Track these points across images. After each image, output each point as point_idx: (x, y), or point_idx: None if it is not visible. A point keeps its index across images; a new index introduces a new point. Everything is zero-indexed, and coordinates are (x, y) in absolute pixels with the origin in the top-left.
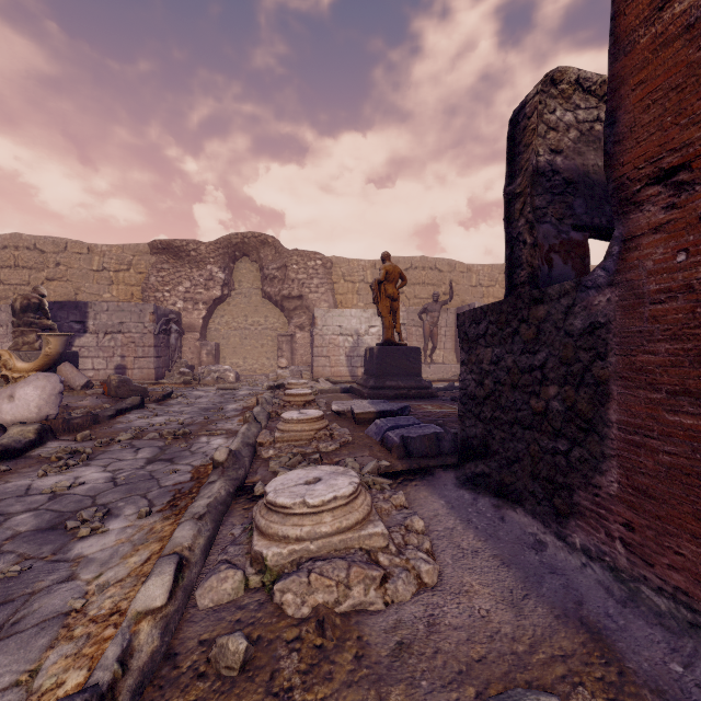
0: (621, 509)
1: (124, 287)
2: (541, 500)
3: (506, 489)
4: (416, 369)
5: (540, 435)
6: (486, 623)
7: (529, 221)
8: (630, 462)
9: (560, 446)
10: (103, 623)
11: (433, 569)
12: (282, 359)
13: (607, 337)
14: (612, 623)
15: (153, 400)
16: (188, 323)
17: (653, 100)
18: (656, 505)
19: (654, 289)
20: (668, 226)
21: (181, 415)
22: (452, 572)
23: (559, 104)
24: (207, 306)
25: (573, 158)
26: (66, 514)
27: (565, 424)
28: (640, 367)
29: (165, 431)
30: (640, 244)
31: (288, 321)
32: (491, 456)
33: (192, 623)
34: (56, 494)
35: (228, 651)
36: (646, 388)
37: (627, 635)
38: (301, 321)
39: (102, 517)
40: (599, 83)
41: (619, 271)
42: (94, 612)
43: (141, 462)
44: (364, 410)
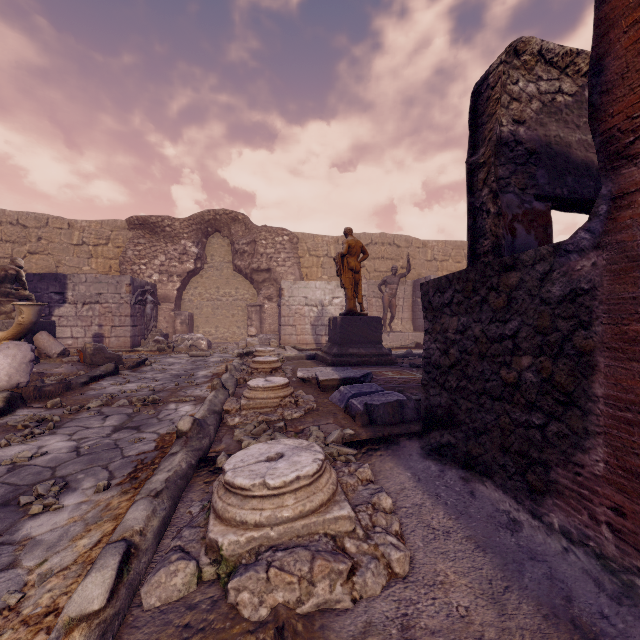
0: (609, 492)
1: (102, 260)
2: (513, 474)
3: (474, 460)
4: (377, 337)
5: (511, 407)
6: (467, 626)
7: (493, 191)
8: (620, 441)
9: (534, 419)
10: (35, 626)
11: (404, 556)
12: (251, 328)
13: (592, 305)
14: (610, 627)
15: (128, 367)
16: (164, 294)
17: None
18: None
19: None
20: None
21: (152, 382)
22: (424, 557)
23: (521, 75)
24: (181, 278)
25: (535, 128)
26: (22, 487)
27: (541, 396)
28: (633, 337)
29: (135, 398)
30: (634, 202)
31: (257, 292)
32: (456, 426)
33: (133, 629)
34: (16, 465)
35: None
36: None
37: None
38: (269, 292)
39: (58, 491)
40: (561, 55)
41: (607, 232)
42: (29, 611)
43: (108, 430)
44: (328, 377)
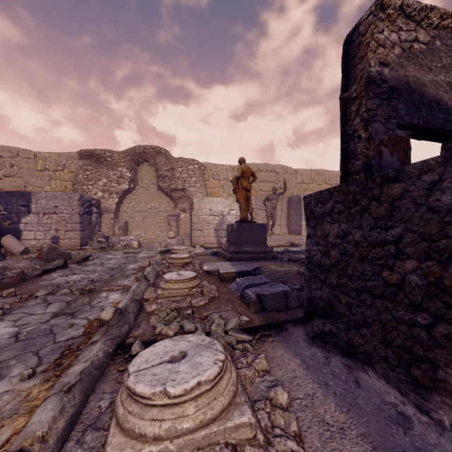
0: None
1: (60, 182)
2: (395, 366)
3: (355, 349)
4: (263, 239)
5: (394, 305)
6: None
7: (364, 119)
8: None
9: (419, 319)
10: None
11: None
12: (170, 232)
13: None
14: None
15: (75, 261)
16: (106, 207)
17: None
18: None
19: None
20: None
21: (92, 273)
22: None
23: (386, 26)
24: (119, 195)
25: (397, 70)
26: None
27: (428, 299)
28: None
29: (75, 287)
30: None
31: (175, 206)
32: (337, 317)
33: None
34: None
35: None
36: None
37: None
38: (184, 206)
39: None
40: (418, 10)
41: None
42: None
43: (48, 316)
44: (227, 270)
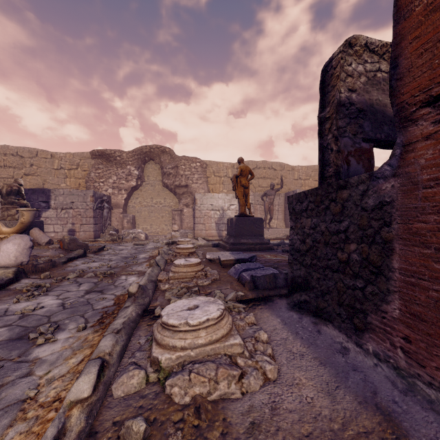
0: (401, 328)
1: (74, 179)
2: (345, 319)
3: (321, 311)
4: (260, 232)
5: (344, 276)
6: (311, 408)
7: (335, 136)
8: (408, 296)
9: (358, 284)
10: (48, 408)
11: (274, 368)
12: (174, 225)
13: (391, 211)
14: (398, 408)
15: (92, 251)
16: (115, 202)
17: (425, 49)
18: (427, 326)
19: (426, 178)
20: (436, 135)
21: (109, 261)
22: (287, 369)
23: (354, 60)
24: (127, 191)
25: (363, 95)
26: (29, 328)
27: (362, 269)
28: (415, 231)
29: (98, 272)
30: (415, 148)
31: (179, 201)
32: (310, 289)
33: (108, 409)
34: (24, 315)
35: (132, 431)
36: (420, 246)
37: (409, 417)
38: (187, 201)
39: (53, 331)
40: (380, 46)
41: (400, 166)
42: (43, 399)
43: (82, 293)
44: (227, 258)
